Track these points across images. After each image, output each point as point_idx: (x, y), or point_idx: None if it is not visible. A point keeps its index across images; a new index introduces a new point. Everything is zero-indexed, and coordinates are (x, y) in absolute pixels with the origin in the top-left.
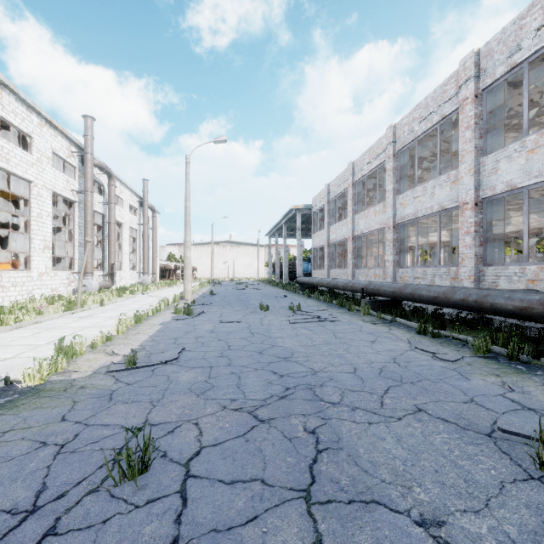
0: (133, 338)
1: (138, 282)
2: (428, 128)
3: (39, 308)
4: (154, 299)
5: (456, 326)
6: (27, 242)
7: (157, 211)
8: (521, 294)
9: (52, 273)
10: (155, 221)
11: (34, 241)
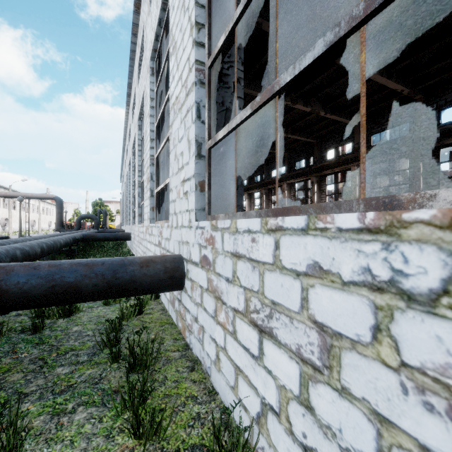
0: None
1: None
2: None
3: None
4: None
5: None
6: None
7: None
8: None
9: None
10: None
11: None
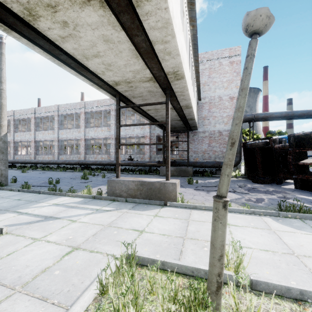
0: None
1: None
2: (25, 118)
3: None
4: None
5: (26, 167)
6: None
7: None
8: (36, 160)
9: None
10: None
11: None
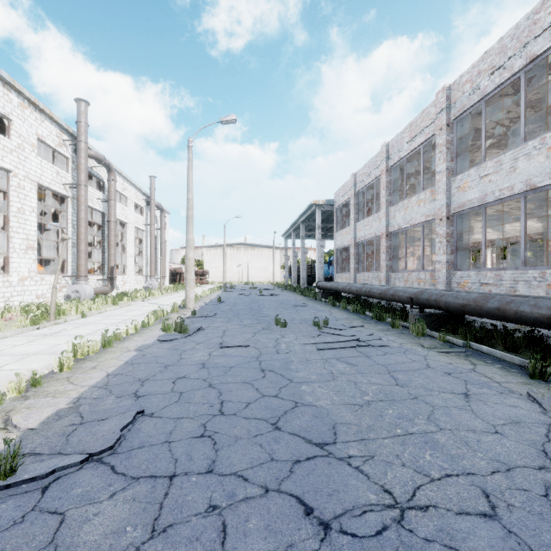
0: (77, 380)
1: (144, 287)
2: (505, 80)
3: (6, 321)
4: (151, 308)
5: None
6: (5, 241)
7: (167, 211)
8: None
9: (37, 277)
10: (164, 221)
11: (13, 240)
